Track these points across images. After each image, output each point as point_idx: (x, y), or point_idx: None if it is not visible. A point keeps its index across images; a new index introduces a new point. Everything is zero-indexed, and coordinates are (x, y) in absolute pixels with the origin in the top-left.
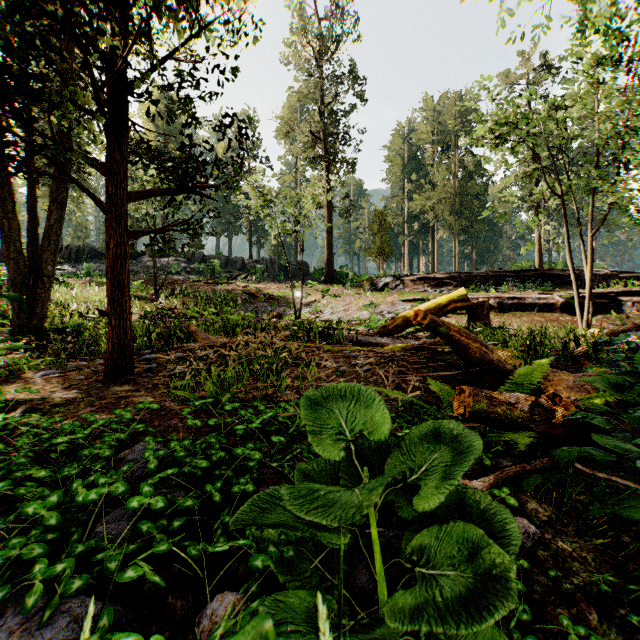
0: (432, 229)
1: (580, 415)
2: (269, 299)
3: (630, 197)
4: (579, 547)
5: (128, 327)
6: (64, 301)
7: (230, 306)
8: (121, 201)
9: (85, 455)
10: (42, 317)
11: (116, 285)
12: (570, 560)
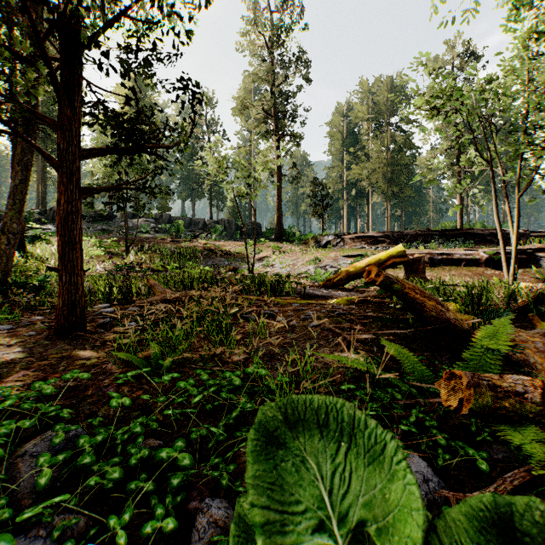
0: (367, 194)
1: None
2: (226, 255)
3: None
4: None
5: (79, 283)
6: (44, 256)
7: (192, 261)
8: (72, 157)
9: None
10: (7, 272)
11: (66, 241)
12: None
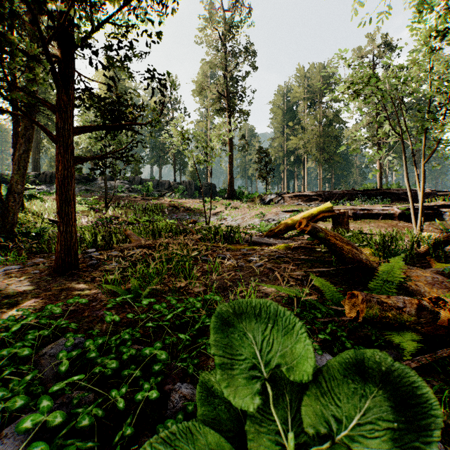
0: (303, 161)
1: None
2: (187, 210)
3: None
4: None
5: (73, 232)
6: (39, 212)
7: (159, 215)
8: (68, 133)
9: (4, 355)
10: (13, 224)
11: (63, 199)
12: None
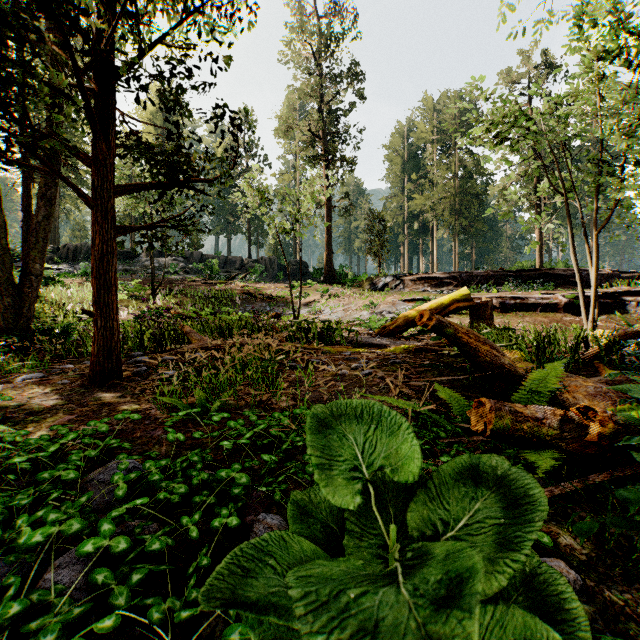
0: (432, 229)
1: (638, 441)
2: (268, 299)
3: (639, 193)
4: (631, 599)
5: (115, 328)
6: (59, 301)
7: (228, 306)
8: (107, 195)
9: (45, 478)
10: (29, 317)
11: (102, 284)
12: (622, 617)
